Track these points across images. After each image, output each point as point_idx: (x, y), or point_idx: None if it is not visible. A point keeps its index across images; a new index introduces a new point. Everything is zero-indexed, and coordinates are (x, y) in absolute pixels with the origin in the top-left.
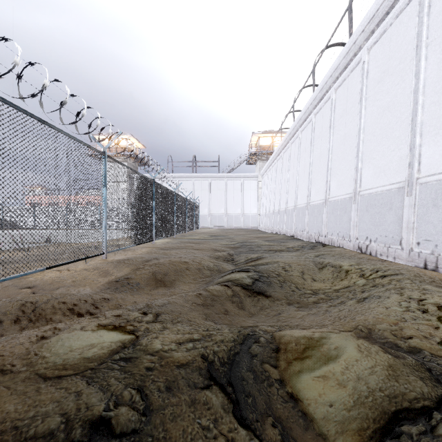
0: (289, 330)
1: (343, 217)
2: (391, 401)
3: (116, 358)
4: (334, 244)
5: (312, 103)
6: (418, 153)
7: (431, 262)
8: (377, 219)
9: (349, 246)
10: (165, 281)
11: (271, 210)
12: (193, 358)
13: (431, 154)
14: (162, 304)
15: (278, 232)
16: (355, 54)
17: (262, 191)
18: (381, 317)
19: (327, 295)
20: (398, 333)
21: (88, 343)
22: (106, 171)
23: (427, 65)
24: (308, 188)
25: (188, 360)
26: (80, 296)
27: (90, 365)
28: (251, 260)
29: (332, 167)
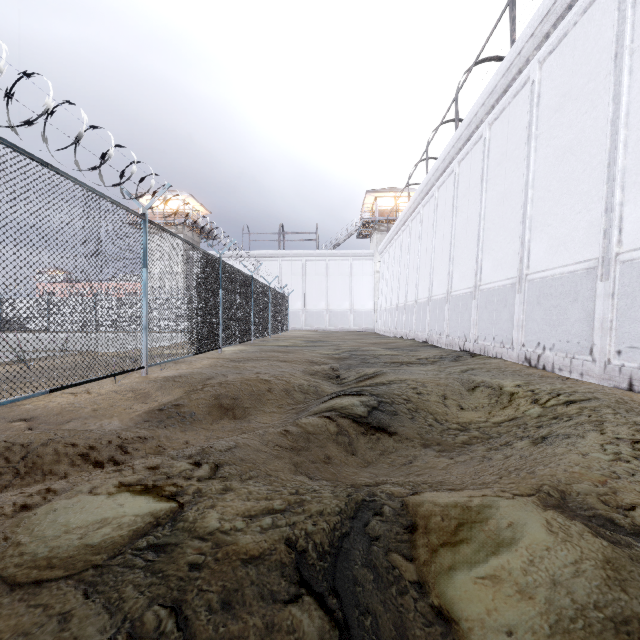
0: (429, 492)
1: (502, 314)
2: (618, 630)
3: (141, 546)
4: (488, 354)
5: (455, 146)
6: (619, 216)
7: (639, 381)
8: (554, 317)
9: (511, 357)
10: (234, 409)
11: (394, 304)
12: (271, 545)
13: (639, 216)
14: (226, 447)
15: (404, 336)
16: (520, 70)
17: (380, 276)
18: (578, 470)
19: (483, 431)
20: (611, 499)
21: (98, 518)
22: (147, 243)
23: (632, 83)
24: (448, 271)
25: (263, 549)
26: (101, 434)
27: (95, 560)
28: (366, 377)
29: (485, 239)
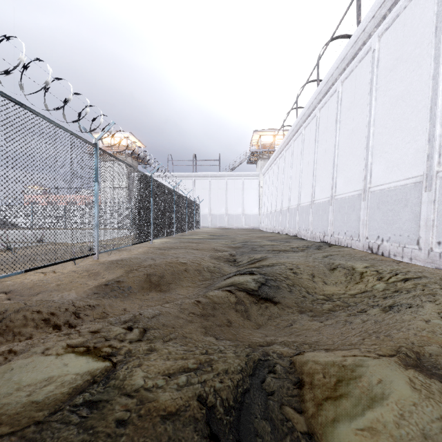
0: (310, 352)
1: (351, 216)
2: None
3: (78, 402)
4: (341, 244)
5: (317, 98)
6: (439, 144)
7: None
8: (390, 217)
9: (358, 246)
10: (160, 284)
11: (273, 210)
12: (185, 401)
13: None
14: (153, 315)
15: (280, 231)
16: (364, 42)
17: (263, 190)
18: (425, 335)
19: (343, 301)
20: None
21: (45, 376)
22: (98, 165)
23: None
24: (312, 186)
25: (179, 405)
26: (60, 303)
27: (38, 416)
28: (255, 260)
29: (338, 163)
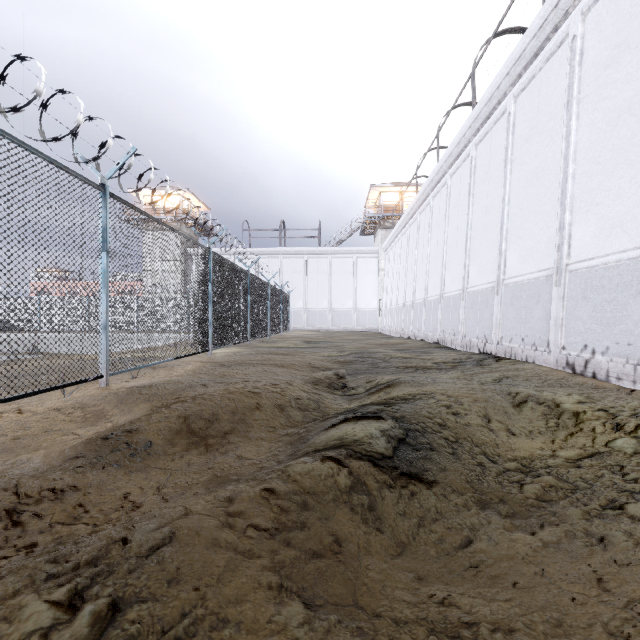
0: None
1: (534, 311)
2: None
3: None
4: (516, 357)
5: (472, 126)
6: None
7: None
8: (608, 314)
9: (546, 362)
10: (208, 436)
11: (400, 303)
12: None
13: None
14: (153, 545)
15: (412, 336)
16: (555, 27)
17: (384, 274)
18: None
19: (559, 476)
20: None
21: None
22: (107, 222)
23: None
24: (464, 265)
25: None
26: None
27: None
28: (378, 386)
29: (510, 227)
